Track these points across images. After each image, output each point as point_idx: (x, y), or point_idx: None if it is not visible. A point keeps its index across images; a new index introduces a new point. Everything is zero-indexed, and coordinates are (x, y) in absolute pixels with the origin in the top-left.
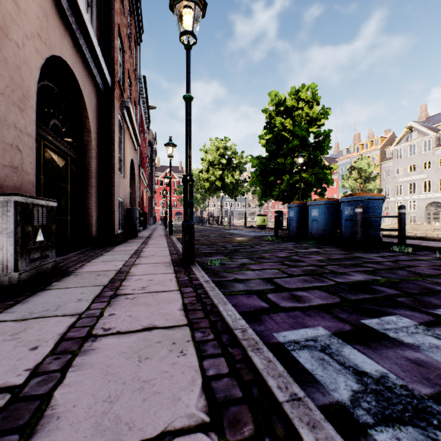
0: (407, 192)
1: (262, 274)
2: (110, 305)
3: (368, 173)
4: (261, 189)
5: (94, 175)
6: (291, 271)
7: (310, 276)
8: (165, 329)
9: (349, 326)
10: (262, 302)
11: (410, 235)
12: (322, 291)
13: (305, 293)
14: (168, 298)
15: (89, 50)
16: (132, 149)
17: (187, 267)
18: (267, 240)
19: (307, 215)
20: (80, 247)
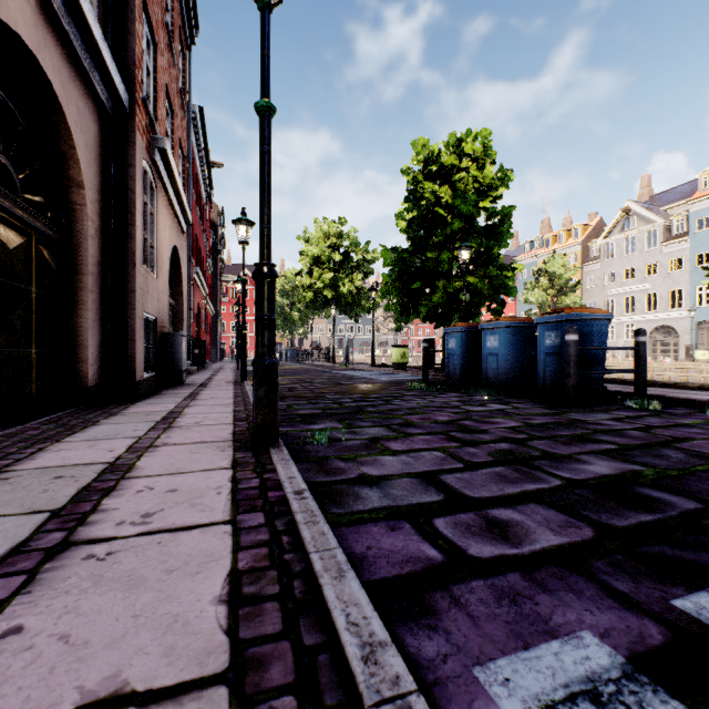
0: (622, 311)
1: (413, 463)
2: (29, 588)
3: (564, 280)
4: (400, 303)
5: (92, 269)
6: (469, 455)
7: (508, 466)
8: (149, 704)
9: (655, 628)
10: (427, 545)
11: (628, 377)
12: (545, 505)
13: (513, 512)
14: (198, 551)
15: (78, 26)
16: (176, 228)
17: (263, 451)
18: (411, 388)
19: (478, 346)
20: (62, 407)
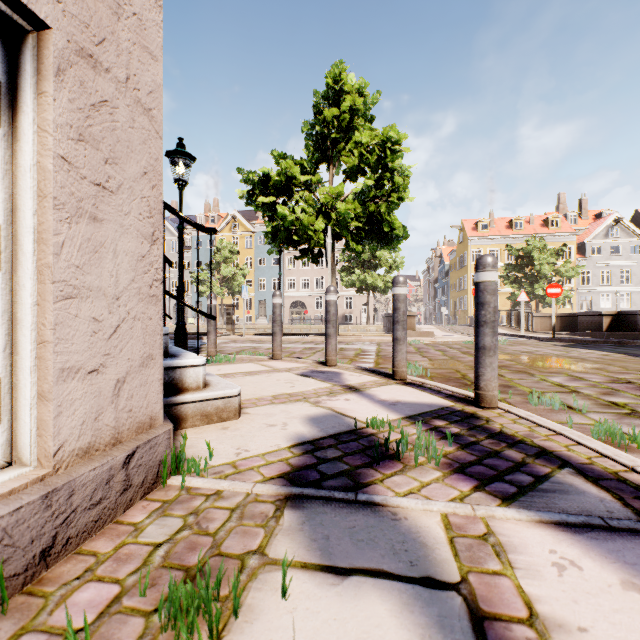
0: None
1: None
2: None
3: None
4: None
5: None
6: None
7: None
8: None
9: None
10: None
11: None
12: None
13: None
14: None
15: None
16: None
17: None
18: None
19: None
20: None
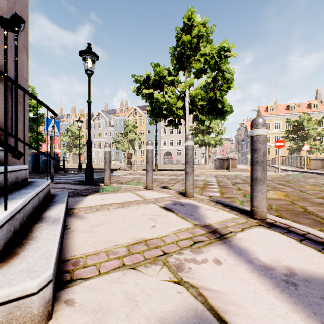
0: (98, 147)
1: None
2: None
3: (77, 134)
4: None
5: None
6: None
7: None
8: None
9: None
10: None
11: None
12: None
13: None
14: None
15: None
16: None
17: None
18: None
19: None
20: None
